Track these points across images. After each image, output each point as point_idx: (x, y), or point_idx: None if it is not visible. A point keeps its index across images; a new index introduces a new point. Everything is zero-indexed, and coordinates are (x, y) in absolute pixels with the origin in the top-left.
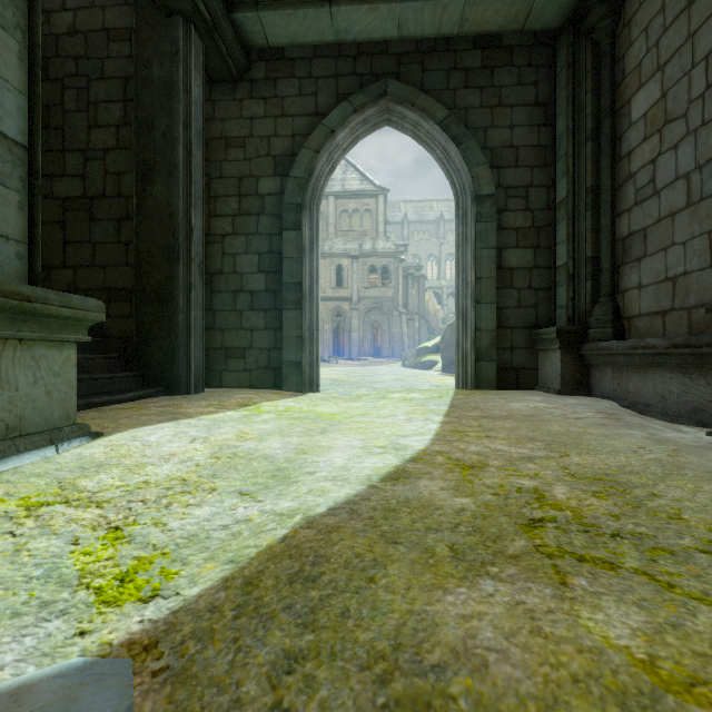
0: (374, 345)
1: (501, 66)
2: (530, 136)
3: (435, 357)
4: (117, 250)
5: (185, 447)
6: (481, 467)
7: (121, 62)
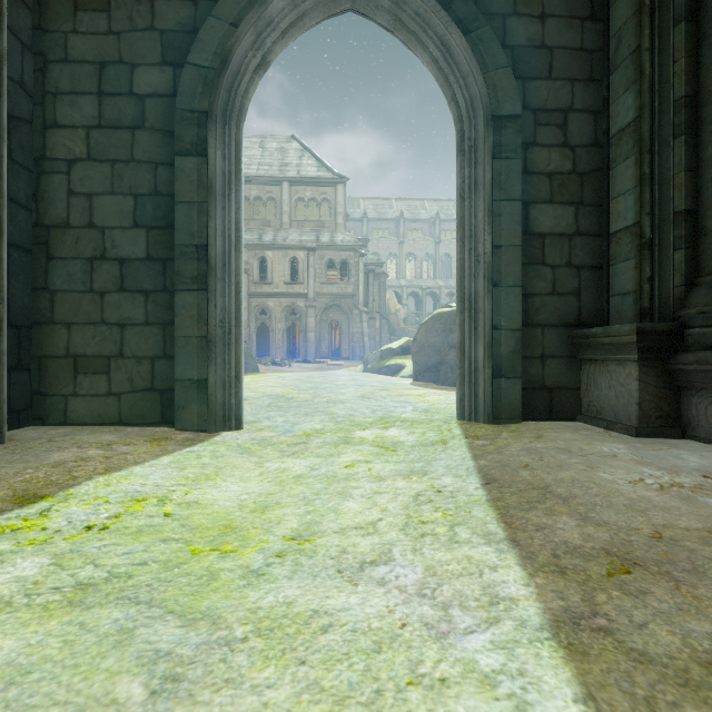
0: (332, 346)
1: None
2: (569, 33)
3: (401, 361)
4: None
5: None
6: None
7: None
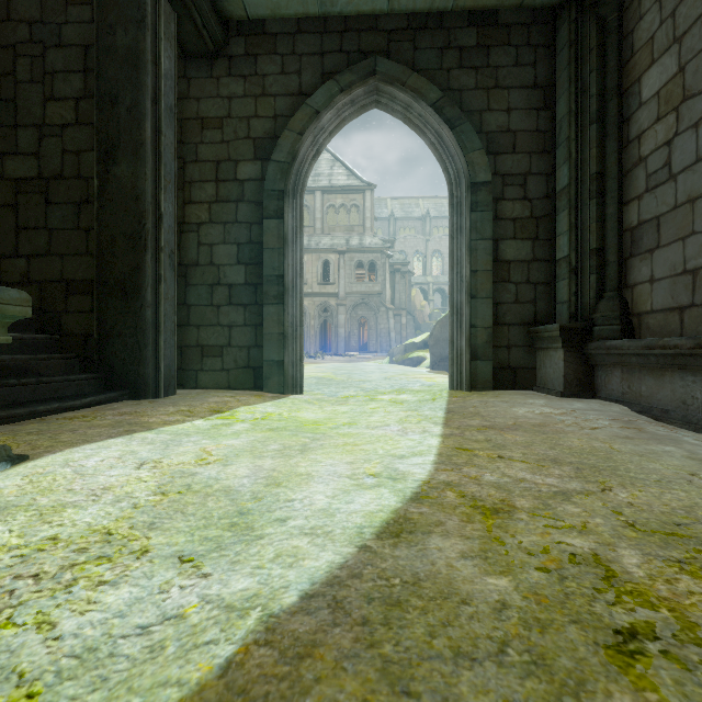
0: (361, 340)
1: (497, 45)
2: (528, 120)
3: (423, 353)
4: (76, 238)
5: (127, 476)
6: (507, 512)
7: (81, 28)
